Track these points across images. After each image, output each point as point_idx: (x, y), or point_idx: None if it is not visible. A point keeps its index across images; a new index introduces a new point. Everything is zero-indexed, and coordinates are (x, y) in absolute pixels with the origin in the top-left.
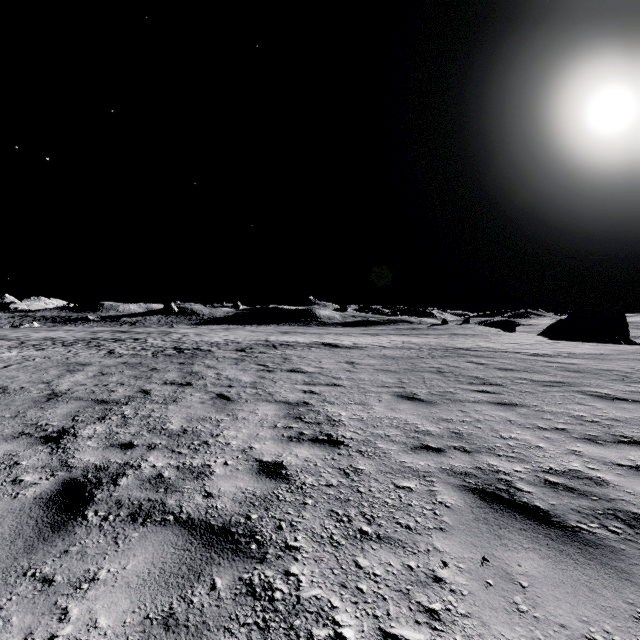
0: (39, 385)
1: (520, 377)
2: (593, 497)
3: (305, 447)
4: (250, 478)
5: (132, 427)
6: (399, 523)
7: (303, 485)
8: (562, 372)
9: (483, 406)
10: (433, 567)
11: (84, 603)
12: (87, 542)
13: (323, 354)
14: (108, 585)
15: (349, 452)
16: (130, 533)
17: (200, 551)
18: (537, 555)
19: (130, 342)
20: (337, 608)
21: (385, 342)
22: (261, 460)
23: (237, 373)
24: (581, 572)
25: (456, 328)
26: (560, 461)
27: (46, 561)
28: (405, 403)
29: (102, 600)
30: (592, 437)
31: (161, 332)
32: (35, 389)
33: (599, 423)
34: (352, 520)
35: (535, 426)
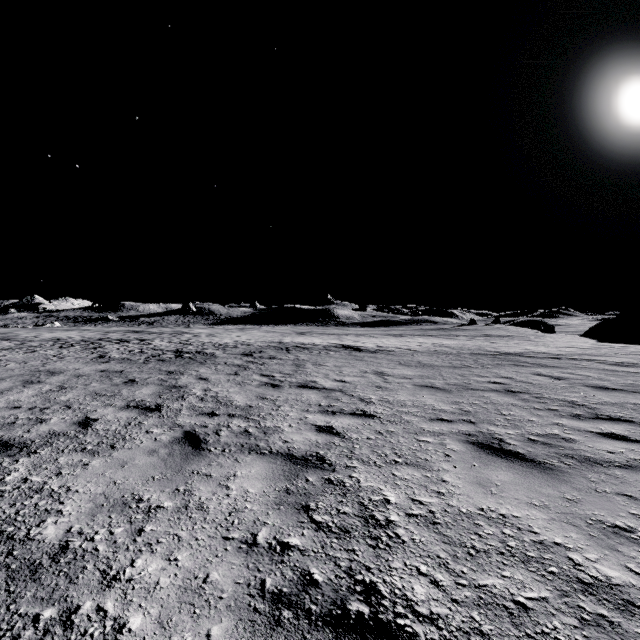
0: None
1: None
2: None
3: None
4: None
5: None
6: None
7: None
8: None
9: None
10: None
11: None
12: None
13: (343, 360)
14: None
15: None
16: None
17: None
18: None
19: (133, 343)
20: None
21: (413, 345)
22: None
23: (231, 389)
24: None
25: (487, 328)
26: None
27: None
28: (497, 465)
29: None
30: None
31: (174, 332)
32: None
33: None
34: None
35: None
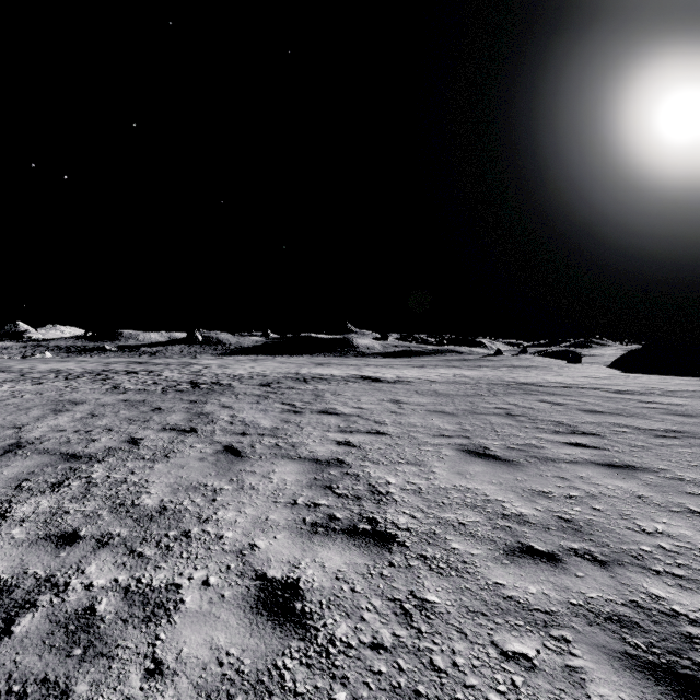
0: (7, 431)
1: (617, 423)
2: None
3: (337, 547)
4: (239, 621)
5: (91, 501)
6: None
7: (330, 644)
8: (669, 416)
9: (588, 469)
10: None
11: None
12: None
13: (362, 390)
14: None
15: (407, 559)
16: None
17: None
18: None
19: (142, 375)
20: None
21: (434, 375)
22: (264, 575)
23: (256, 415)
24: None
25: (512, 359)
26: None
27: None
28: (476, 463)
29: None
30: None
31: (181, 363)
32: None
33: None
34: None
35: (684, 508)
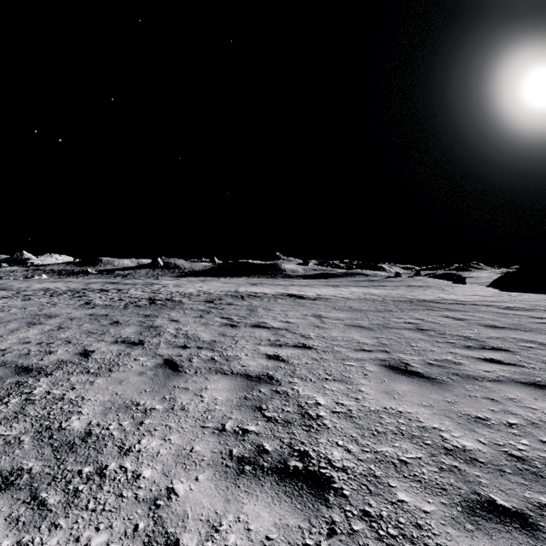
0: None
1: (521, 338)
2: None
3: (265, 496)
4: None
5: (20, 423)
6: None
7: None
8: None
9: (515, 390)
10: None
11: None
12: None
13: (289, 306)
14: None
15: (348, 519)
16: None
17: None
18: None
19: (112, 293)
20: None
21: (347, 293)
22: (176, 545)
23: (198, 328)
24: None
25: (409, 280)
26: None
27: None
28: (401, 381)
29: None
30: None
31: (145, 283)
32: None
33: None
34: None
35: None
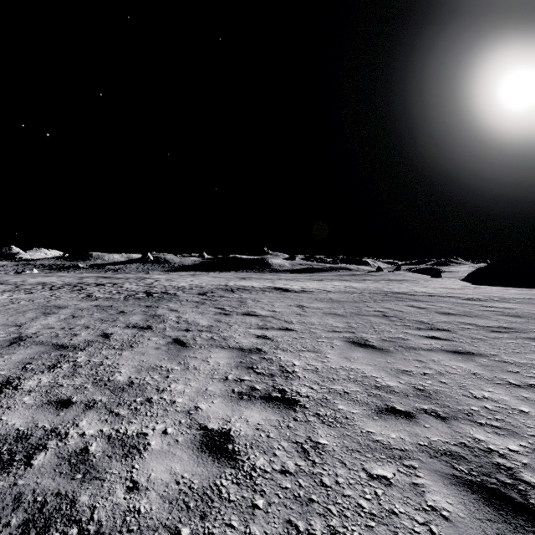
0: (10, 328)
1: (464, 322)
2: None
3: (256, 408)
4: (189, 457)
5: (78, 378)
6: None
7: (252, 471)
8: (502, 317)
9: (439, 355)
10: None
11: None
12: None
13: (275, 298)
14: None
15: (306, 416)
16: None
17: None
18: None
19: (109, 286)
20: None
21: (329, 287)
22: (206, 427)
23: (196, 316)
24: None
25: (389, 274)
26: None
27: None
28: (358, 351)
29: None
30: None
31: (138, 278)
32: (4, 332)
33: None
34: None
35: (505, 382)
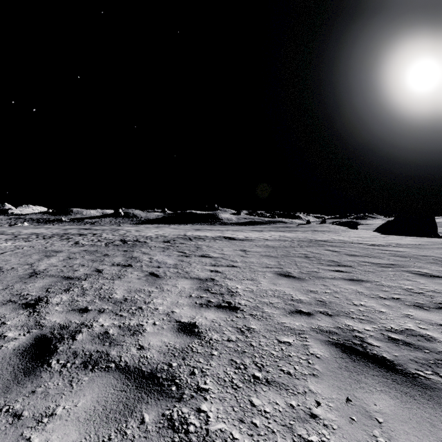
0: (24, 266)
1: (363, 261)
2: (425, 350)
3: (212, 311)
4: (172, 335)
5: (88, 296)
6: (282, 370)
7: (210, 340)
8: (393, 257)
9: (339, 281)
10: (309, 406)
11: (43, 434)
12: (49, 384)
13: (224, 244)
14: (63, 419)
15: (244, 315)
16: (82, 377)
17: (133, 392)
18: (388, 396)
19: (90, 236)
20: (237, 439)
21: (267, 236)
22: (180, 321)
23: (164, 258)
24: (423, 410)
25: (316, 226)
26: (398, 322)
27: (18, 399)
28: (283, 279)
29: (57, 432)
30: (419, 304)
31: (112, 229)
32: (21, 269)
33: (423, 294)
34: (247, 367)
35: (377, 296)
